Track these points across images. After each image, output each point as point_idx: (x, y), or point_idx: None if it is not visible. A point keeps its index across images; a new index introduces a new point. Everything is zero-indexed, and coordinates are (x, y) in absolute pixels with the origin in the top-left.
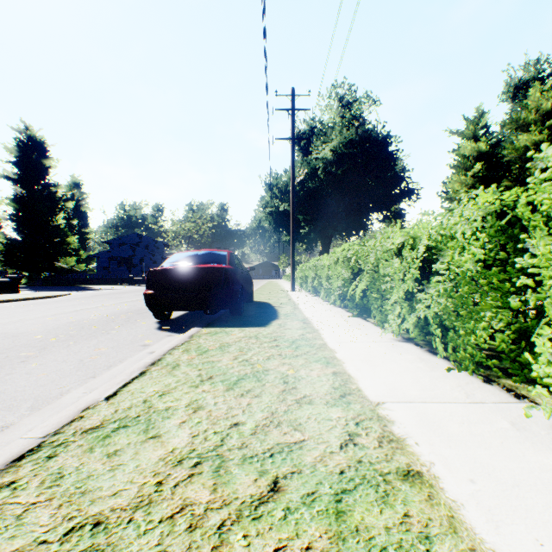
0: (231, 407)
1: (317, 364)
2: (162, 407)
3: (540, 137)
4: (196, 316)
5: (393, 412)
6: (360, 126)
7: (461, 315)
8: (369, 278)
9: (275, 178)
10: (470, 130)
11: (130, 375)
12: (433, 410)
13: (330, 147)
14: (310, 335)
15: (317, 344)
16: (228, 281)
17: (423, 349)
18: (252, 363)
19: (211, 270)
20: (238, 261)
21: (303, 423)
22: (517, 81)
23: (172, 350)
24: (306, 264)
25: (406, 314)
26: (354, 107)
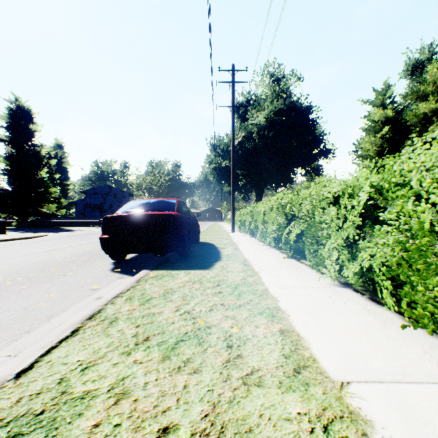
0: (163, 393)
1: (262, 318)
2: (78, 393)
3: (437, 105)
4: (148, 256)
5: (366, 403)
6: (287, 98)
7: (419, 269)
8: (304, 224)
9: (218, 140)
10: (379, 100)
11: (60, 335)
12: (414, 399)
13: (263, 114)
14: (251, 278)
15: (259, 290)
16: (175, 227)
17: (364, 297)
18: (194, 316)
19: (160, 216)
20: (186, 208)
21: (254, 429)
22: (415, 61)
23: (116, 298)
24: (244, 210)
25: (346, 261)
26: (283, 82)
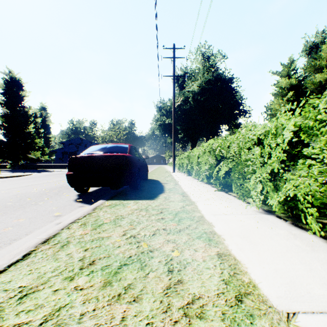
0: None
1: (200, 242)
2: None
3: None
4: (107, 189)
5: None
6: (215, 71)
7: None
8: (232, 162)
9: (163, 103)
10: (285, 71)
11: (11, 259)
12: None
13: (197, 84)
14: (189, 207)
15: (196, 217)
16: (127, 165)
17: (287, 222)
18: (138, 240)
19: (115, 157)
20: (137, 152)
21: None
22: (311, 44)
23: (72, 224)
24: (182, 155)
25: (271, 192)
26: (211, 60)
